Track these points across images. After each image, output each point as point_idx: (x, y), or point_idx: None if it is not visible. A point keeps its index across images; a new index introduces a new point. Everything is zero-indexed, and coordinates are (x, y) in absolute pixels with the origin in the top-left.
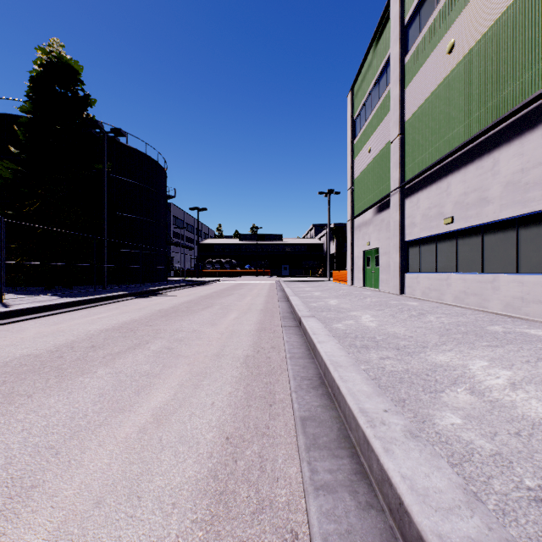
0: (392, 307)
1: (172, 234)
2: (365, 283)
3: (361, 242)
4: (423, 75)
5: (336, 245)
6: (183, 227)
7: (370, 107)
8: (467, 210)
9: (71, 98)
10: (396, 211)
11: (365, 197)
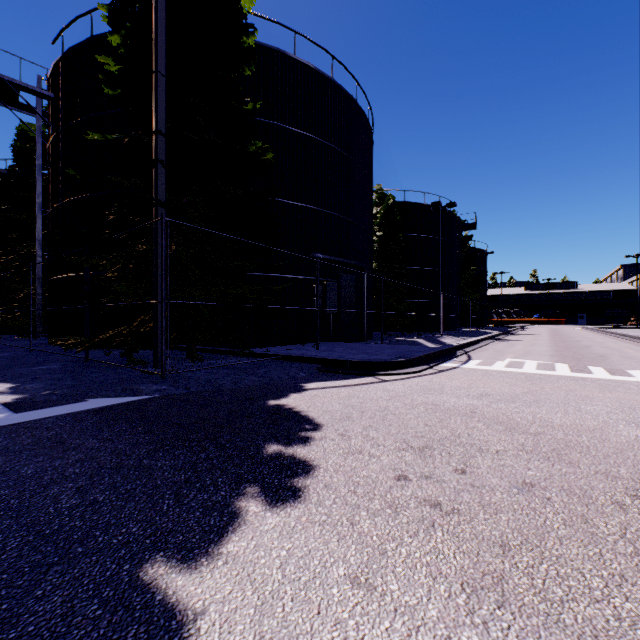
0: None
1: None
2: None
3: None
4: None
5: None
6: None
7: None
8: None
9: (466, 239)
10: None
11: None
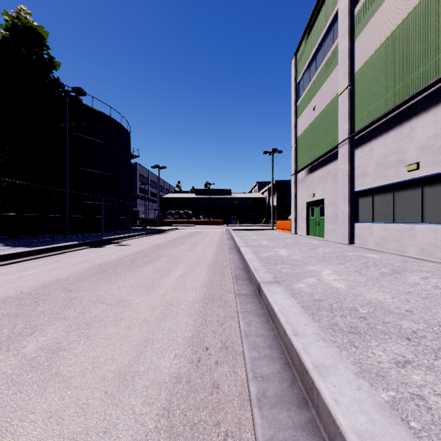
0: (353, 261)
1: (138, 189)
2: (309, 232)
3: (305, 194)
4: (378, 20)
5: (277, 198)
6: (147, 183)
7: (314, 68)
8: (439, 154)
9: (35, 60)
10: (345, 162)
11: (309, 152)
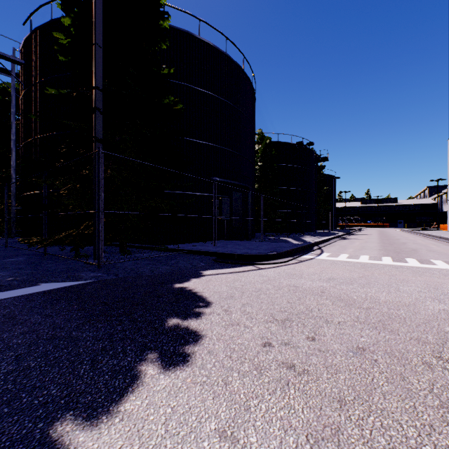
0: None
1: None
2: None
3: None
4: None
5: None
6: None
7: None
8: None
9: (321, 168)
10: None
11: None
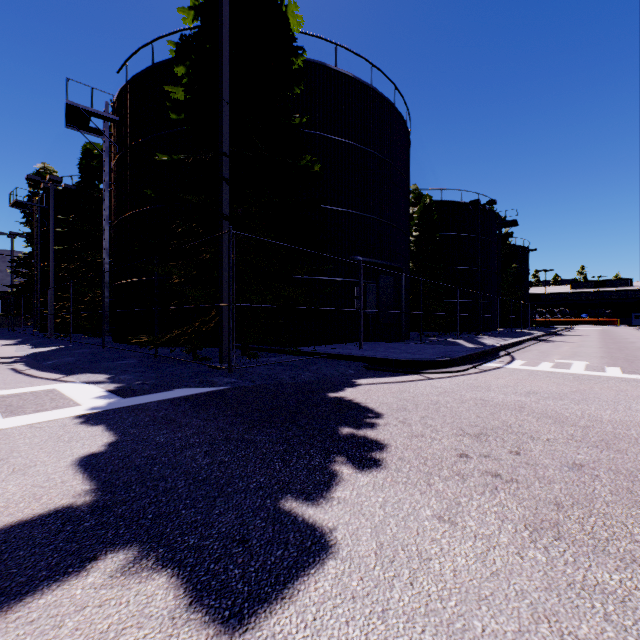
0: None
1: None
2: None
3: None
4: None
5: None
6: None
7: None
8: None
9: (506, 237)
10: None
11: None
